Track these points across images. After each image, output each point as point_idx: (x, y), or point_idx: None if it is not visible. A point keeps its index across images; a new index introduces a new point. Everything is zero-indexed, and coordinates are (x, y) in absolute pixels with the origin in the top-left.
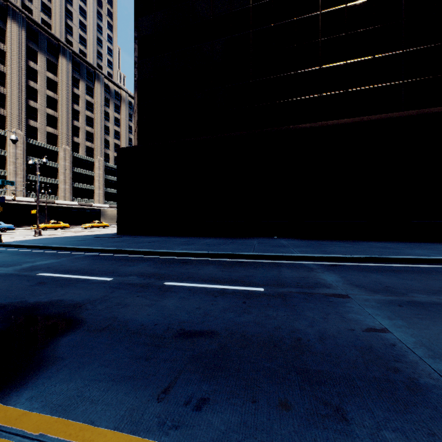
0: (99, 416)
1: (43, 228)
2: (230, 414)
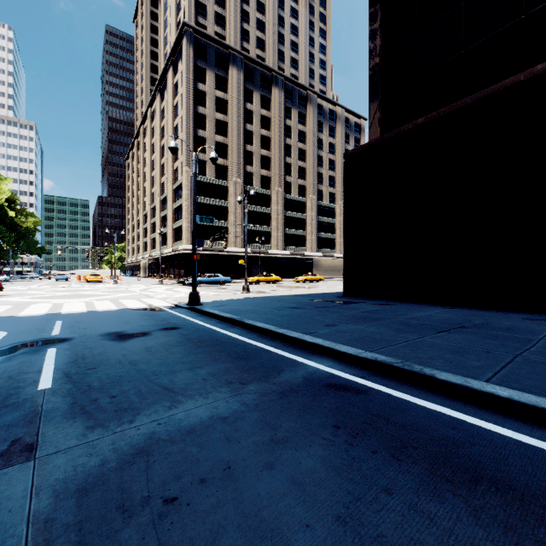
0: None
1: (256, 282)
2: None
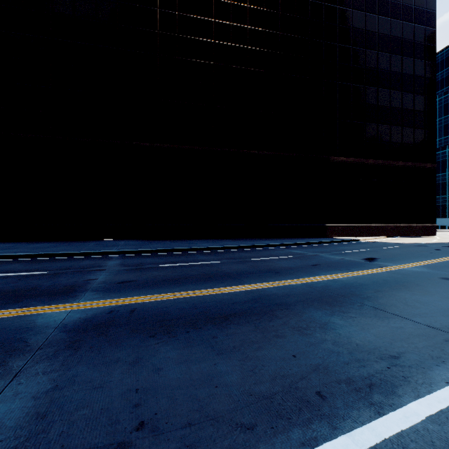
0: None
1: None
2: None
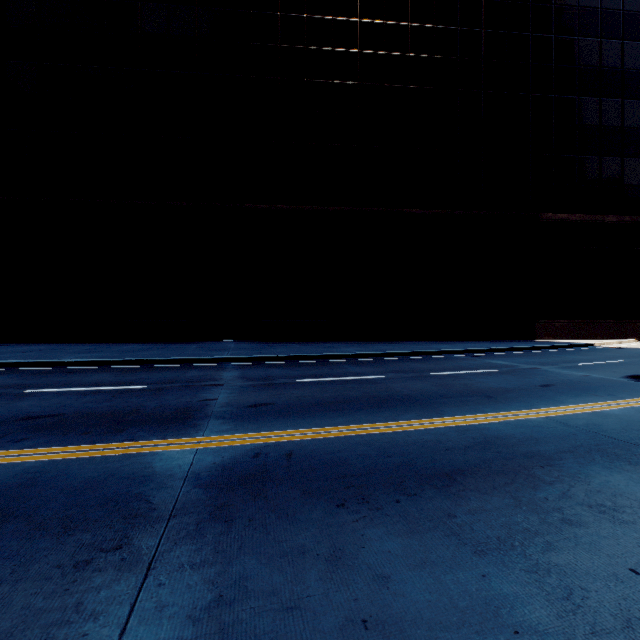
0: None
1: None
2: (42, 440)
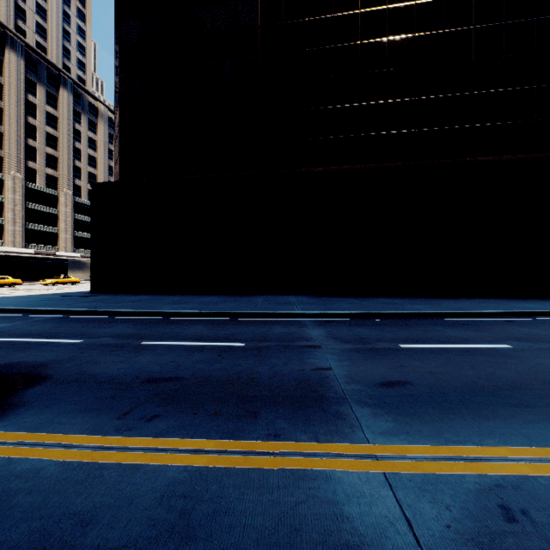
0: (67, 430)
1: None
2: (173, 421)
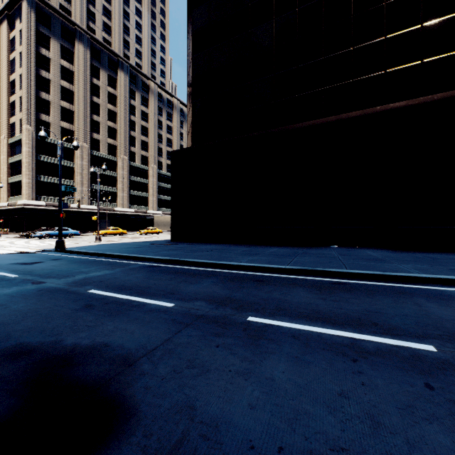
0: None
1: (104, 234)
2: None
